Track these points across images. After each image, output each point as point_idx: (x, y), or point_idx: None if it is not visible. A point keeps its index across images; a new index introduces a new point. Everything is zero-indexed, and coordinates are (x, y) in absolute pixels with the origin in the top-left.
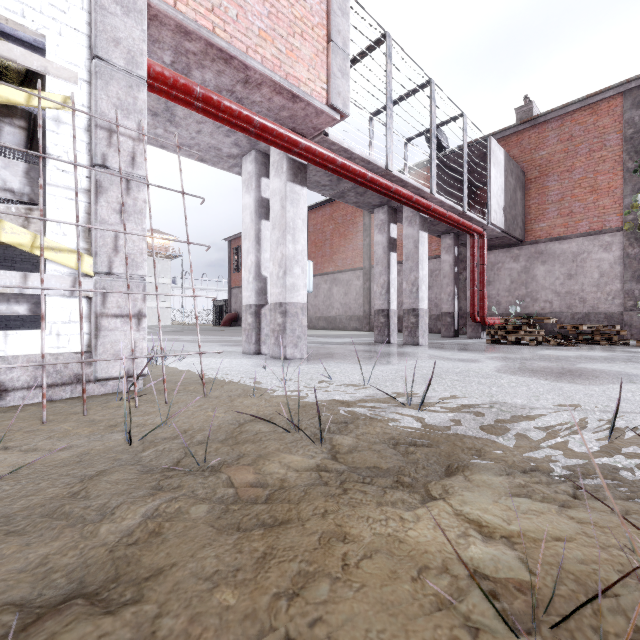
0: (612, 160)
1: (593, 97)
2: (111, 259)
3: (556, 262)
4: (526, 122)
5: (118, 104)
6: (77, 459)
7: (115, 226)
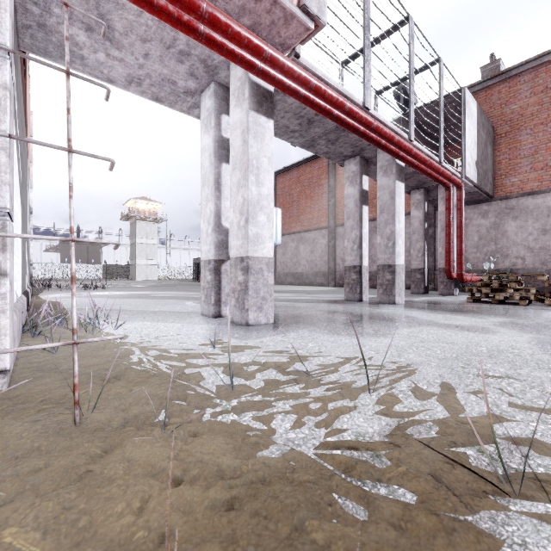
0: None
1: None
2: None
3: (529, 217)
4: (496, 76)
5: None
6: None
7: None
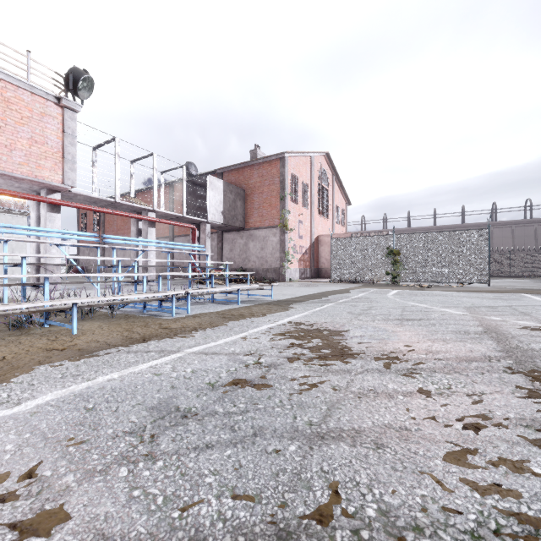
0: (276, 191)
1: (268, 158)
2: None
3: (257, 241)
4: (244, 163)
5: None
6: None
7: None
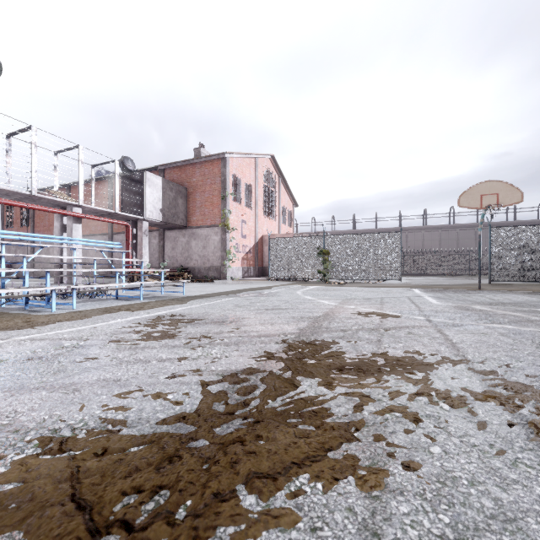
0: (218, 190)
1: (209, 157)
2: None
3: (199, 239)
4: (186, 161)
5: None
6: None
7: None
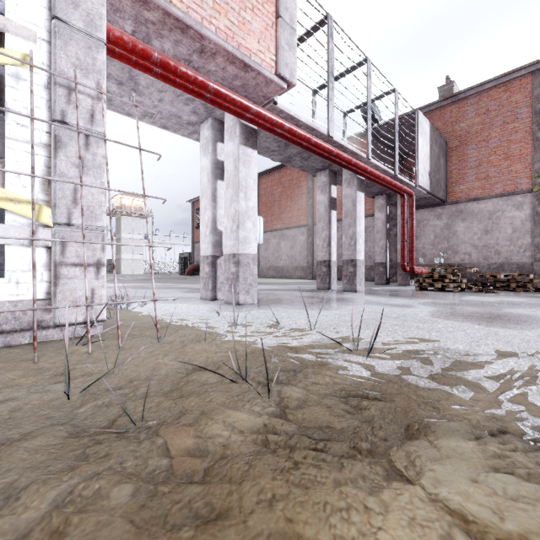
0: (523, 131)
1: (507, 76)
2: (70, 211)
3: (474, 219)
4: (448, 98)
5: (77, 64)
6: (6, 417)
7: (74, 179)
